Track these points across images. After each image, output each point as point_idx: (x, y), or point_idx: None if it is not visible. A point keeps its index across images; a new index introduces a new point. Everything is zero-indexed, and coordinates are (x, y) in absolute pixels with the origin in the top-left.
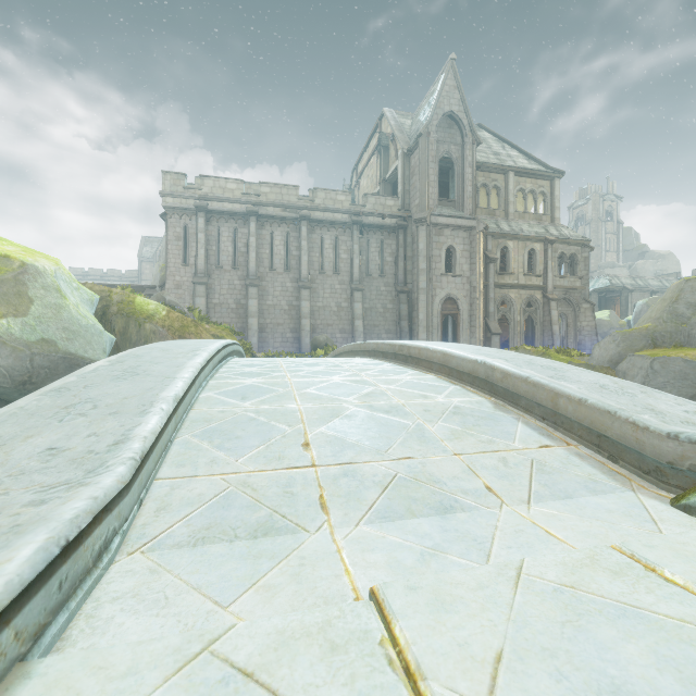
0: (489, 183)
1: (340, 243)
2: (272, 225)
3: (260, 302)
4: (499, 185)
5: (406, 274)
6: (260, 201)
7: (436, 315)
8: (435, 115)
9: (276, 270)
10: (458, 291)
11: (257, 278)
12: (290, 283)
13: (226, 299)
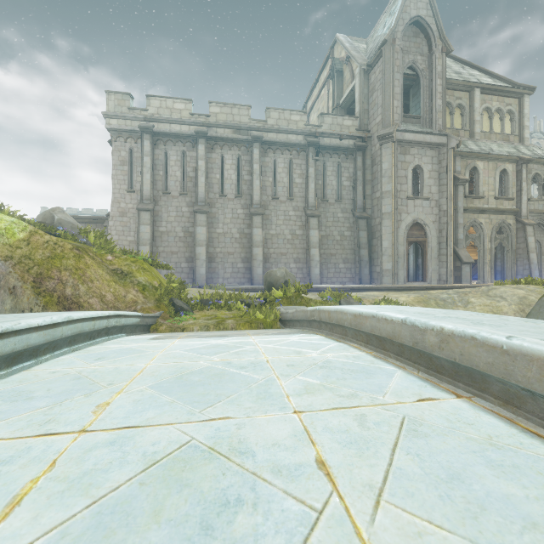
0: (453, 101)
1: (295, 166)
2: (222, 148)
3: (209, 230)
4: (464, 103)
5: (364, 199)
6: (209, 122)
7: (402, 243)
8: (401, 20)
9: (227, 195)
10: (426, 216)
11: (206, 205)
12: (242, 209)
13: (174, 227)
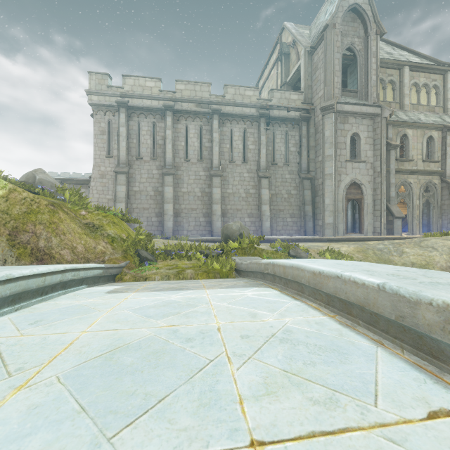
0: (385, 78)
1: (248, 134)
2: (186, 119)
3: (175, 190)
4: (395, 79)
5: (309, 162)
6: (175, 97)
7: (341, 200)
8: (340, 8)
9: (190, 160)
10: (362, 177)
11: (172, 168)
12: (203, 172)
13: (145, 187)
